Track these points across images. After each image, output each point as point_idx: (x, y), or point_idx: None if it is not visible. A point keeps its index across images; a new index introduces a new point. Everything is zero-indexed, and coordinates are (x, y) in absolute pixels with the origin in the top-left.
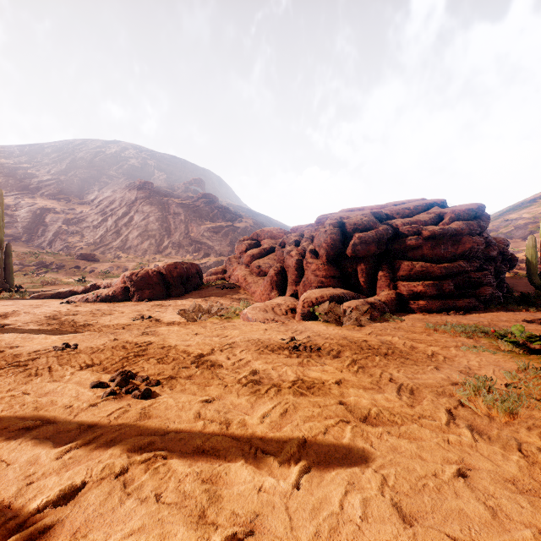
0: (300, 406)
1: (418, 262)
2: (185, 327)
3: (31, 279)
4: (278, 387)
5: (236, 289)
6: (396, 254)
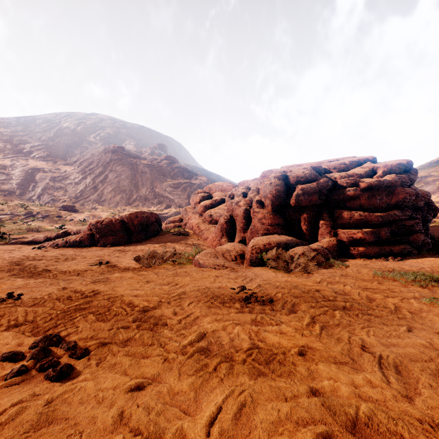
0: (259, 397)
1: (357, 211)
2: (138, 273)
3: (20, 226)
4: (229, 360)
5: (190, 235)
6: (335, 203)
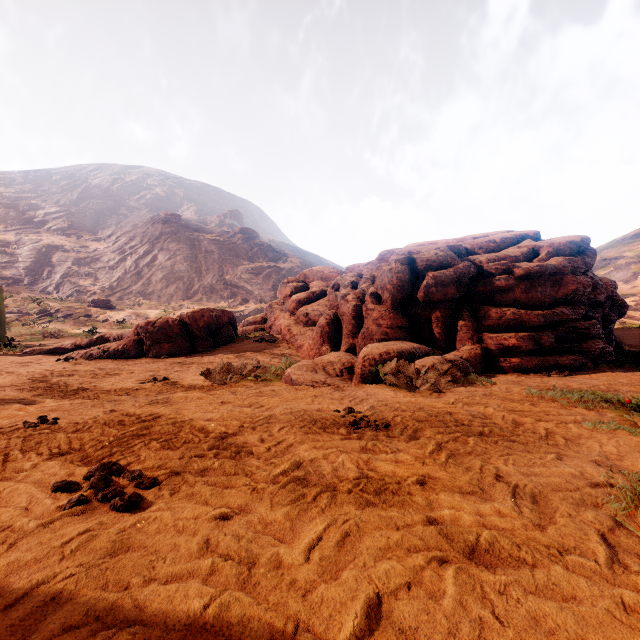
0: (367, 526)
1: (509, 308)
2: (209, 393)
3: (31, 330)
4: (332, 490)
5: (278, 342)
6: (479, 298)
